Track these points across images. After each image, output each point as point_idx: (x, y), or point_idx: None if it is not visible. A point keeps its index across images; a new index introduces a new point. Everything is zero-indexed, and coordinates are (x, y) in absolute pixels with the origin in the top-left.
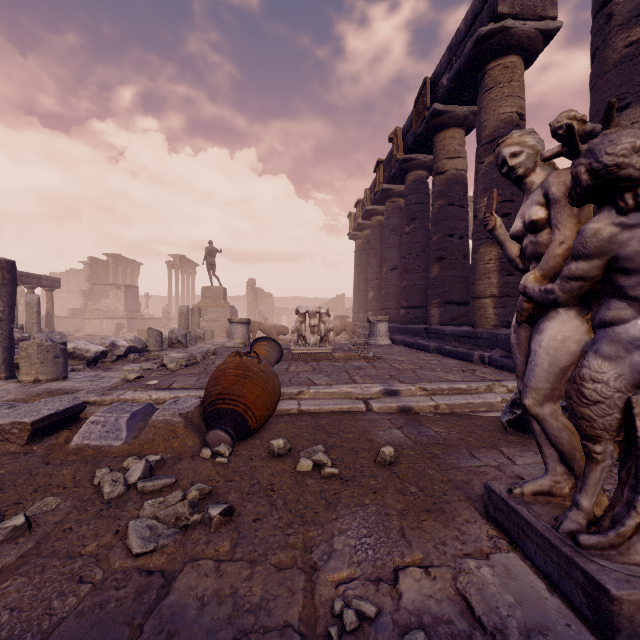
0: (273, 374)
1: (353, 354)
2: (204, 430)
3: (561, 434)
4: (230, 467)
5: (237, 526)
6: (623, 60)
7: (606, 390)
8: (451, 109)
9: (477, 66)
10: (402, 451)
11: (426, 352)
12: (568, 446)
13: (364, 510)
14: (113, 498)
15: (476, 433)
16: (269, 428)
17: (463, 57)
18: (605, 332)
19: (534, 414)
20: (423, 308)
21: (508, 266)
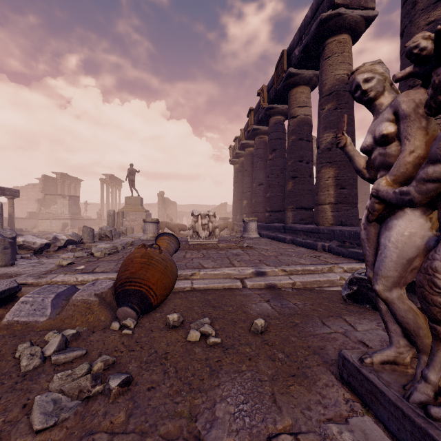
0: (171, 261)
1: (232, 244)
2: (115, 306)
3: (407, 315)
4: (133, 338)
5: (133, 395)
6: None
7: None
8: (301, 72)
9: (319, 41)
10: (270, 321)
11: (284, 243)
12: (413, 325)
13: (241, 376)
14: (29, 370)
15: (324, 304)
16: (168, 303)
17: (310, 34)
18: None
19: (384, 298)
20: (281, 212)
21: (341, 182)
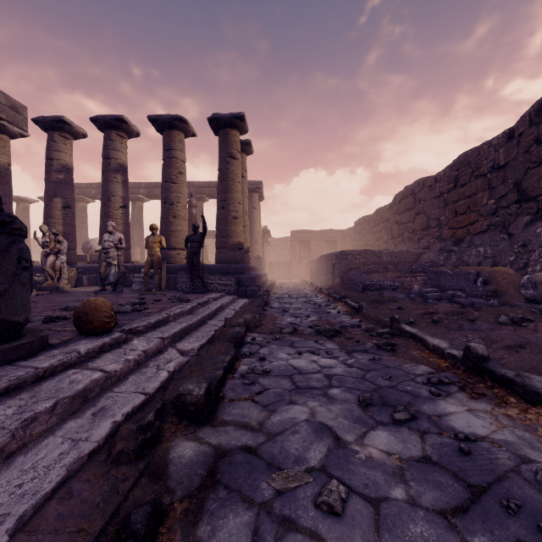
0: None
1: None
2: None
3: (52, 273)
4: None
5: None
6: (56, 182)
7: (59, 264)
8: None
9: None
10: None
11: None
12: (53, 275)
13: None
14: None
15: None
16: None
17: None
18: (58, 258)
19: (47, 271)
20: None
21: None
